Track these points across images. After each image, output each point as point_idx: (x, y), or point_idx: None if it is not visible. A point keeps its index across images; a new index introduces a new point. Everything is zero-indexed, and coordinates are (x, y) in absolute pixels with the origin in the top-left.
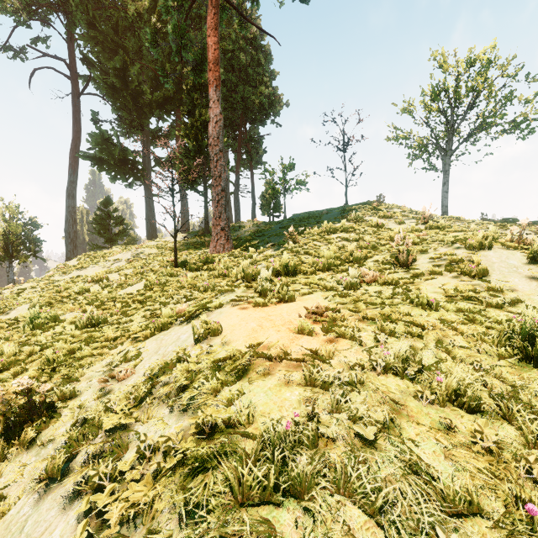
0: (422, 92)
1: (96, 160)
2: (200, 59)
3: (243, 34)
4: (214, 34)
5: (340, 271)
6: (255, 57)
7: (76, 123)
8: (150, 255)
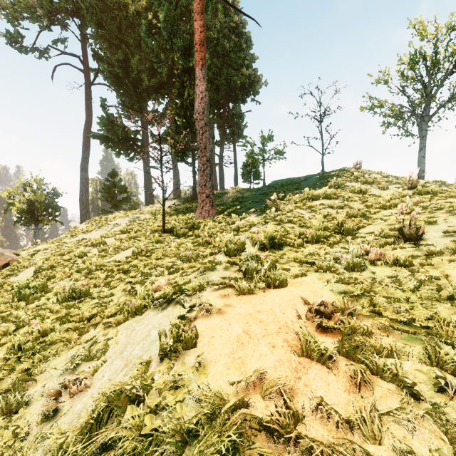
0: (399, 60)
1: (103, 139)
2: (188, 44)
3: (226, 24)
4: (200, 18)
5: (332, 244)
6: (237, 43)
7: (88, 109)
8: (144, 220)
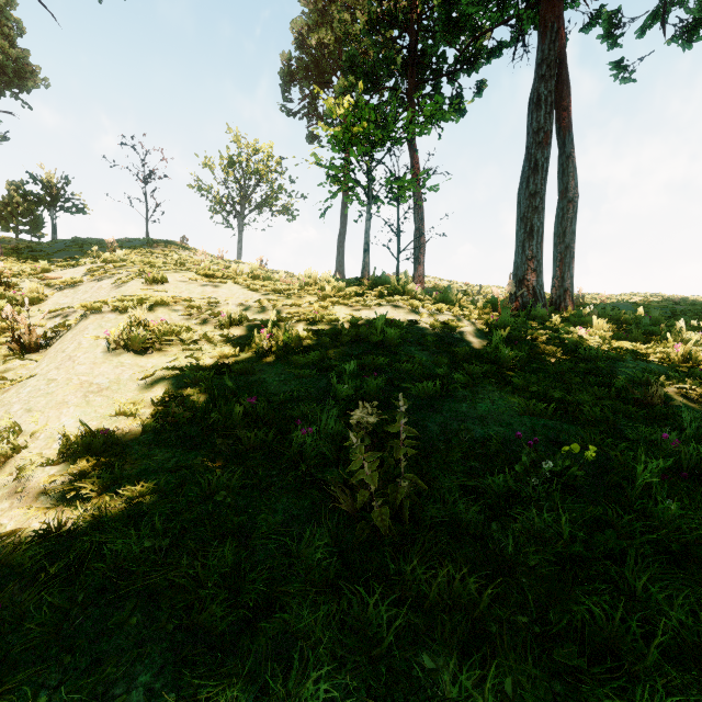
0: (221, 156)
1: None
2: None
3: None
4: None
5: None
6: None
7: None
8: None
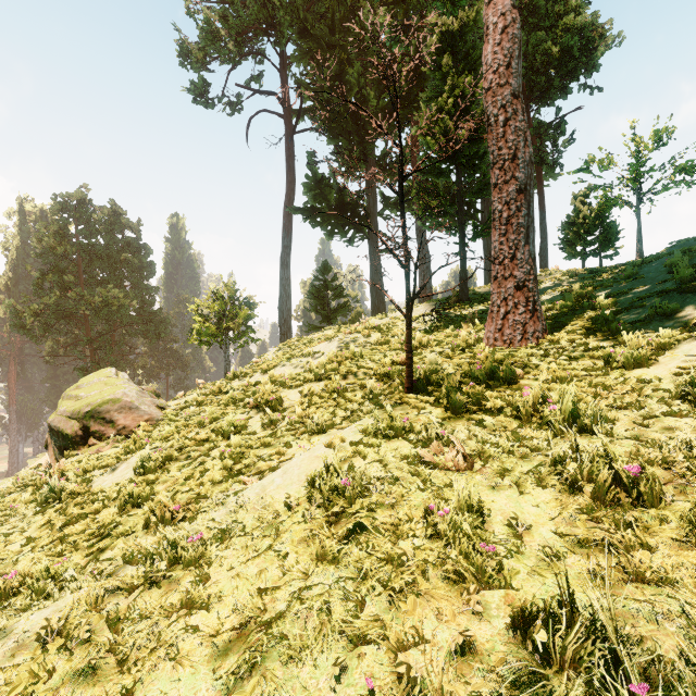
0: None
1: (308, 213)
2: None
3: None
4: None
5: None
6: None
7: (290, 172)
8: (365, 346)
